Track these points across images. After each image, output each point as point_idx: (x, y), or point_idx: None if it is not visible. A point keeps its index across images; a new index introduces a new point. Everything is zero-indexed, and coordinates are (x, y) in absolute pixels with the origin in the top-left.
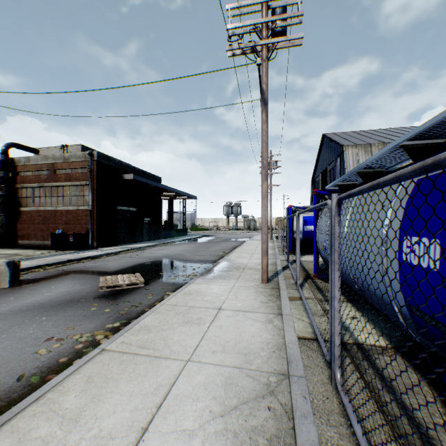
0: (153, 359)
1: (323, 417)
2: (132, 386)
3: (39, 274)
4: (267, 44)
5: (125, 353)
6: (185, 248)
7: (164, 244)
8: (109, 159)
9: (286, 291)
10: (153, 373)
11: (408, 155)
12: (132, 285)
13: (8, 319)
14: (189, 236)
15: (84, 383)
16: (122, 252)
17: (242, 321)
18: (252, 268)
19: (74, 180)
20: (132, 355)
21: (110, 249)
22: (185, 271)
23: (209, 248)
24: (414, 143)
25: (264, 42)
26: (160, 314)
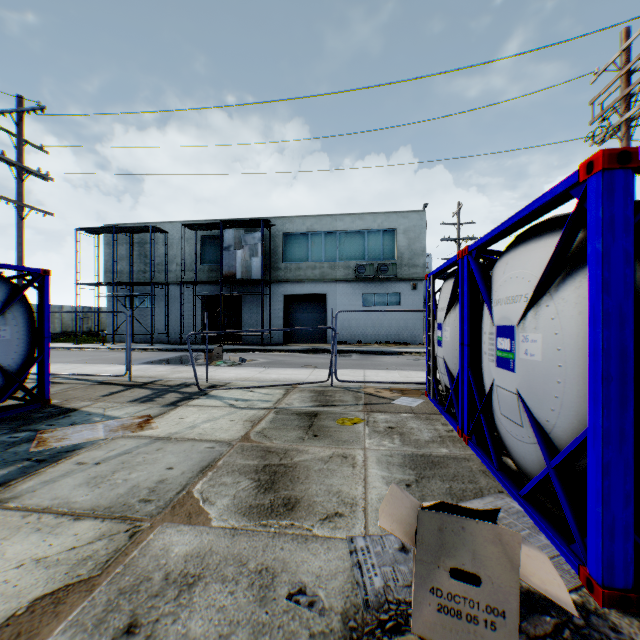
0: None
1: None
2: None
3: None
4: (620, 122)
5: None
6: None
7: None
8: None
9: None
10: None
11: None
12: None
13: None
14: None
15: None
16: None
17: None
18: None
19: None
20: None
21: None
22: None
23: None
24: None
25: (617, 122)
26: None
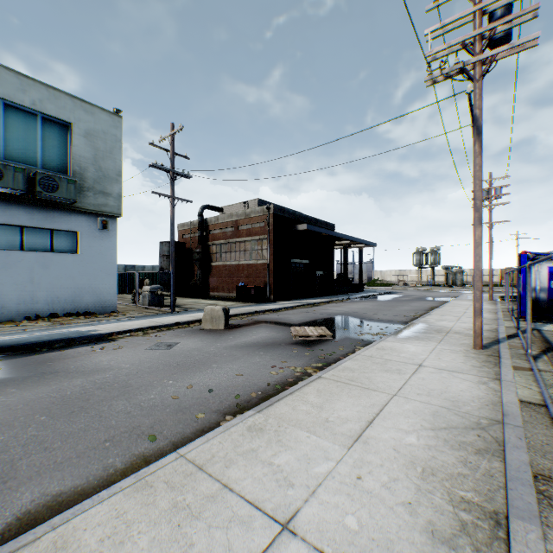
0: (363, 389)
1: (536, 452)
2: (352, 400)
3: (237, 321)
4: (480, 60)
5: (338, 381)
6: (364, 306)
7: (339, 301)
8: (283, 210)
9: (508, 360)
10: (366, 397)
11: None
12: (320, 337)
13: (237, 350)
14: (366, 293)
15: (316, 392)
16: (298, 307)
17: (447, 378)
18: (459, 333)
19: (254, 234)
20: (344, 383)
21: (286, 303)
22: (371, 330)
23: (395, 307)
24: None
25: (476, 59)
26: (358, 361)
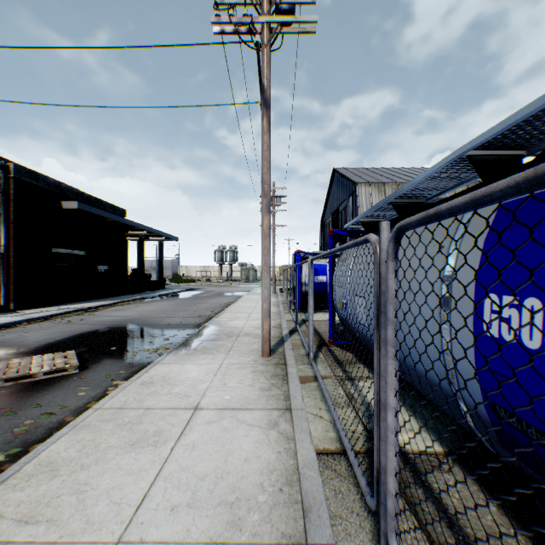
0: None
1: None
2: None
3: None
4: (269, 23)
5: None
6: (158, 307)
7: (129, 303)
8: (37, 177)
9: (295, 368)
10: None
11: (477, 170)
12: (56, 372)
13: None
14: (167, 290)
15: None
16: (59, 316)
17: (230, 429)
18: (250, 334)
19: None
20: None
21: (38, 311)
22: (153, 342)
23: (193, 306)
24: (484, 153)
25: (265, 20)
26: (88, 430)
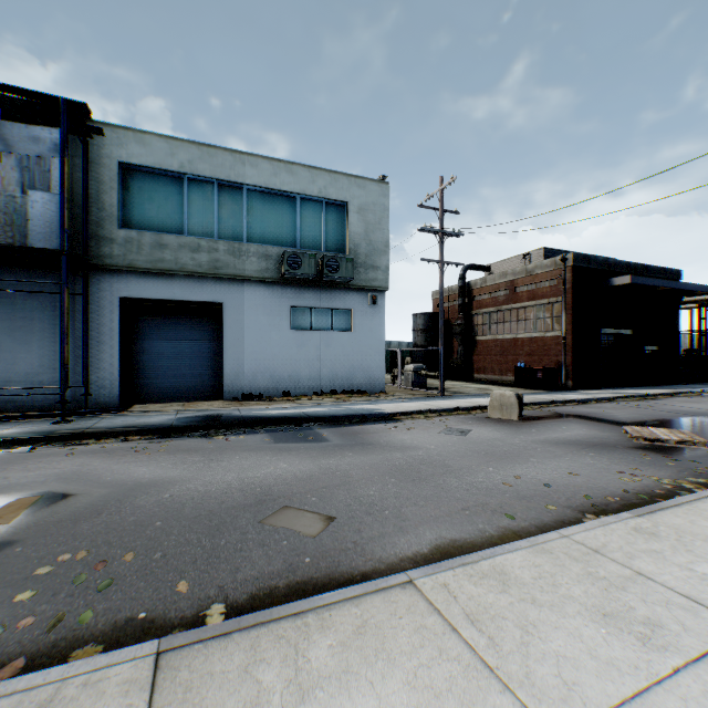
0: None
1: None
2: None
3: (530, 412)
4: None
5: None
6: None
7: (693, 394)
8: (587, 260)
9: None
10: None
11: None
12: (681, 444)
13: (553, 447)
14: None
15: None
16: (617, 399)
17: None
18: None
19: (539, 297)
20: None
21: (593, 392)
22: None
23: None
24: None
25: None
26: None
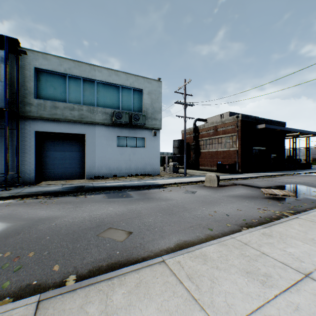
0: None
1: None
2: None
3: (222, 183)
4: None
5: (312, 221)
6: (314, 179)
7: (290, 175)
8: (247, 117)
9: None
10: None
11: None
12: (284, 196)
13: (231, 198)
14: (313, 170)
15: (298, 224)
16: (259, 177)
17: None
18: None
19: (227, 133)
20: None
21: (249, 174)
22: None
23: None
24: None
25: None
26: None
